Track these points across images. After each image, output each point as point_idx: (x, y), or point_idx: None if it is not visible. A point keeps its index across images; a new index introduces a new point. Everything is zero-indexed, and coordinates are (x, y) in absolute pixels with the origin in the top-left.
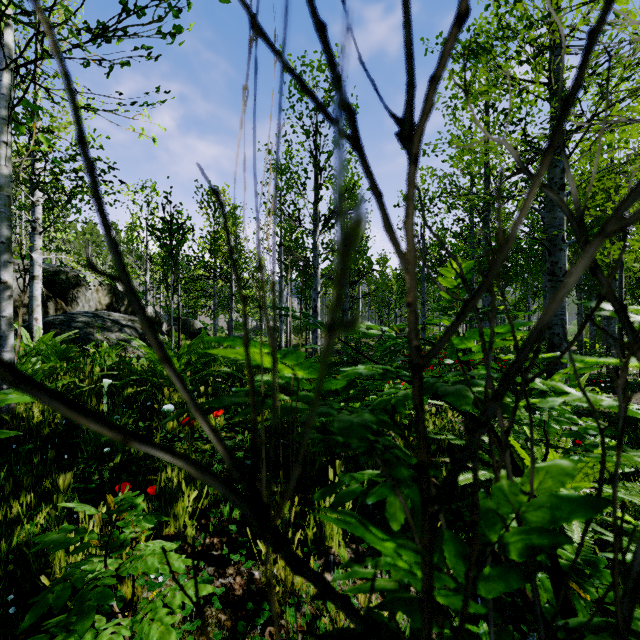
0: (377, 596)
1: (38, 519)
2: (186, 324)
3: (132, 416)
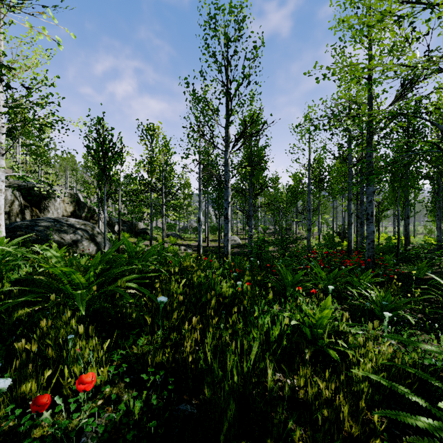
0: None
1: None
2: (132, 225)
3: None
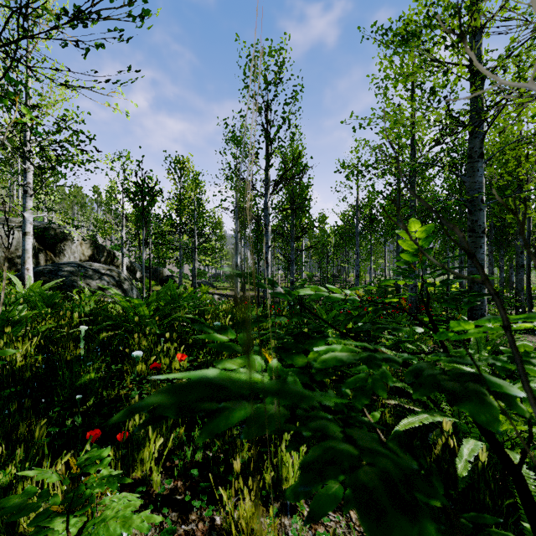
0: None
1: (10, 468)
2: (156, 272)
3: (106, 359)
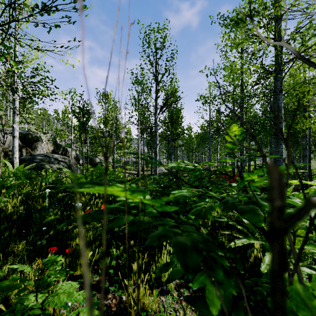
0: (190, 310)
1: (4, 268)
2: (91, 160)
3: (61, 208)
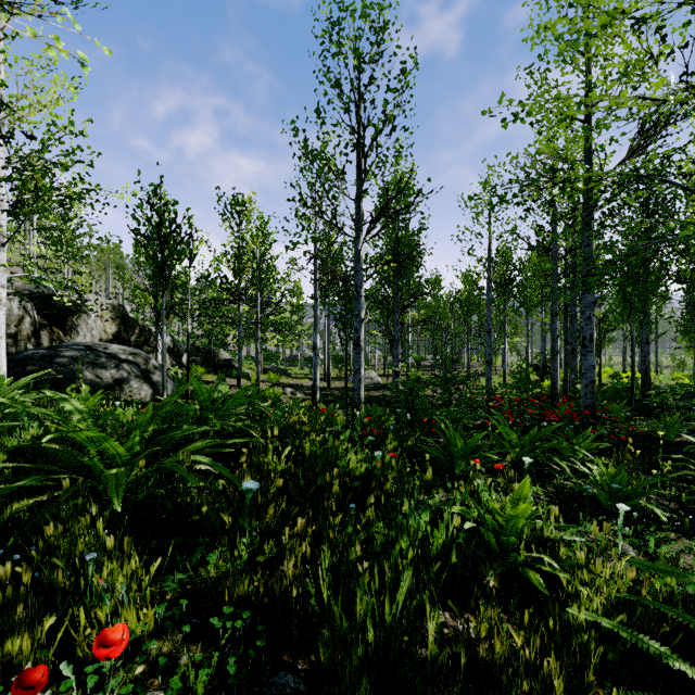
0: None
1: None
2: (210, 355)
3: None
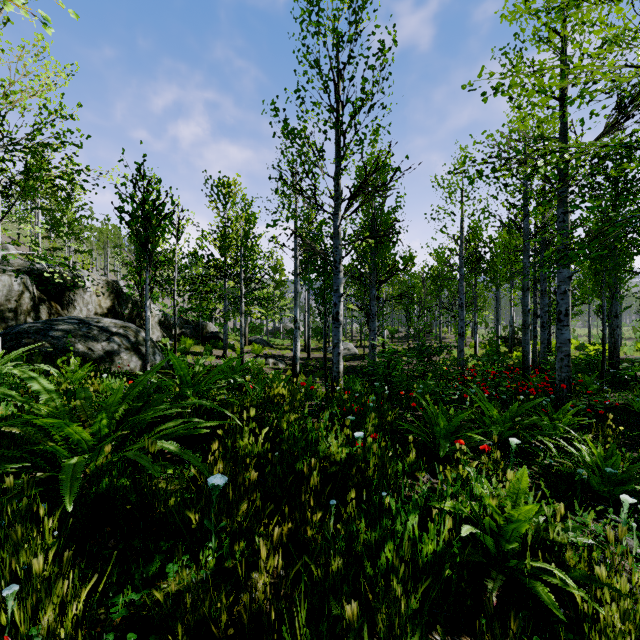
0: None
1: None
2: (199, 327)
3: None
